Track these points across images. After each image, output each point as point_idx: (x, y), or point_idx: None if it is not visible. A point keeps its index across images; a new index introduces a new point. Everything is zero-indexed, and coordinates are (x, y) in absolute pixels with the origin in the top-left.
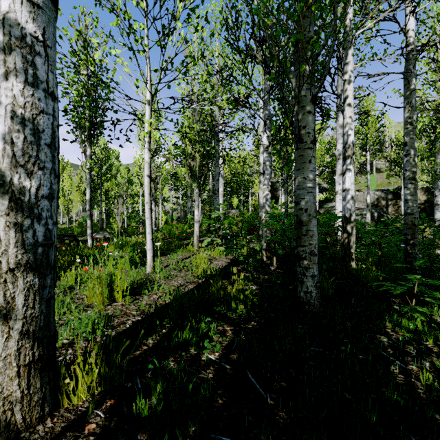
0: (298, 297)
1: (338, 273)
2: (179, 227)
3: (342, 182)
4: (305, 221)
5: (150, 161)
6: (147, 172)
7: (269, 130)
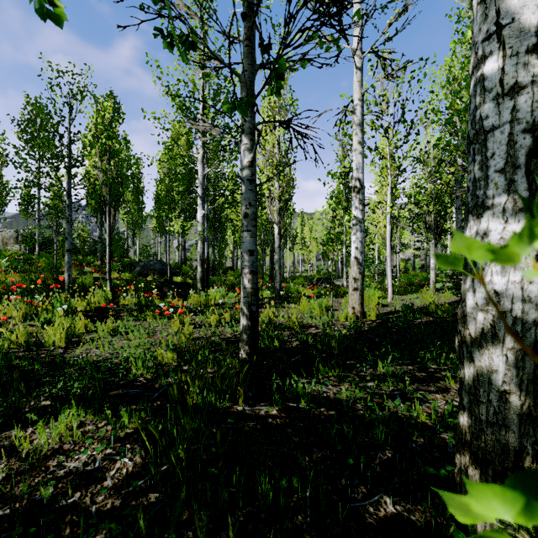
0: None
1: None
2: (420, 276)
3: None
4: None
5: (390, 229)
6: (388, 237)
7: None
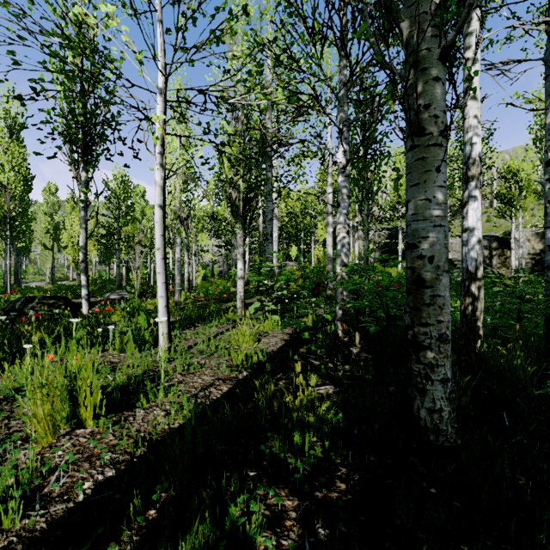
0: (416, 417)
1: (463, 362)
2: (219, 284)
3: (462, 217)
4: (429, 279)
5: (163, 183)
6: (158, 201)
7: (346, 141)
